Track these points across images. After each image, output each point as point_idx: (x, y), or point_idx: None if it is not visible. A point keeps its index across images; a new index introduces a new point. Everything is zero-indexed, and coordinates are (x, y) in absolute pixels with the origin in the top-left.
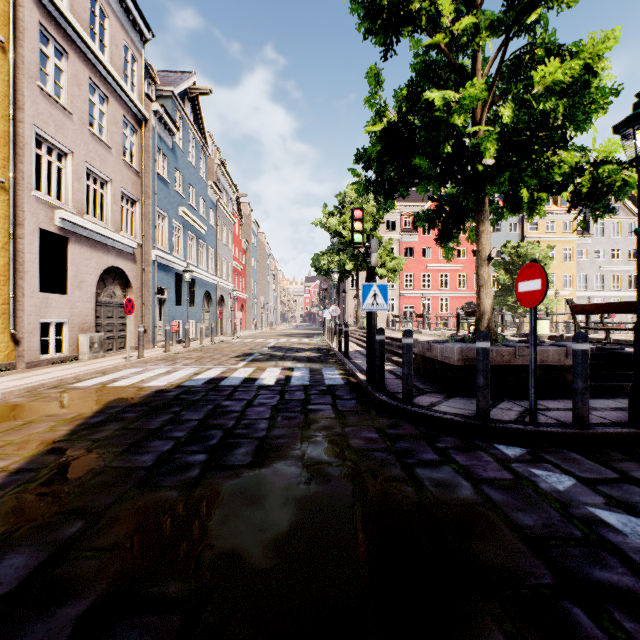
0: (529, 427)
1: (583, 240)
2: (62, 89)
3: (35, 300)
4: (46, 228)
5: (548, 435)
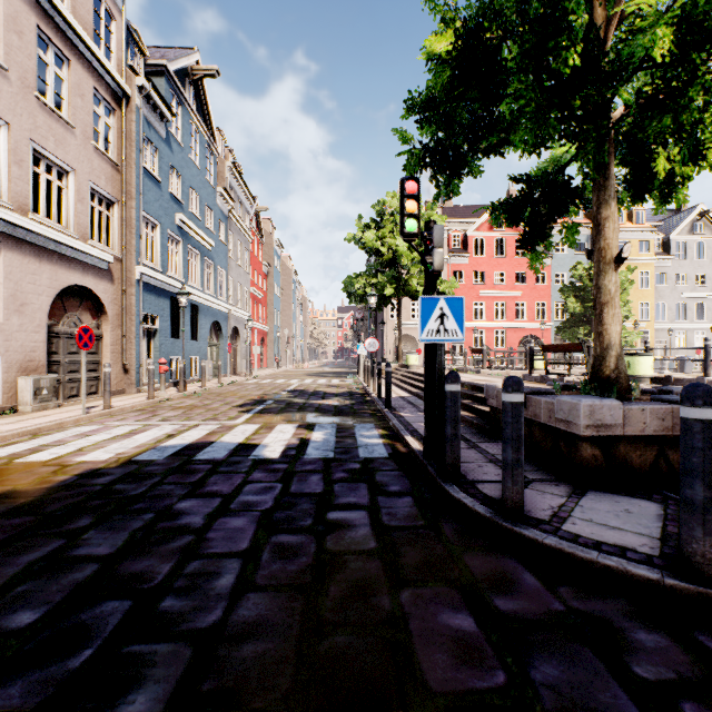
0: None
1: (662, 263)
2: None
3: None
4: None
5: None
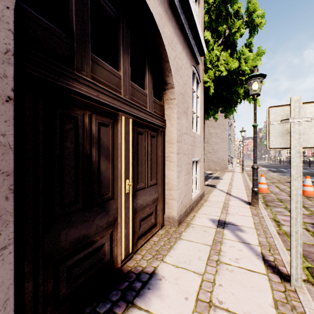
0: None
1: None
2: None
3: None
4: None
5: None
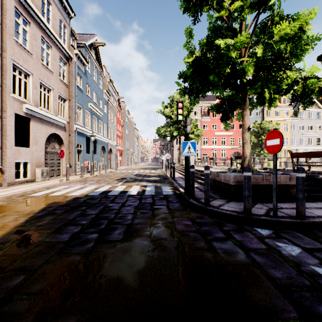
0: (273, 218)
1: (293, 120)
2: (27, 41)
3: (12, 150)
4: (18, 113)
5: (283, 223)
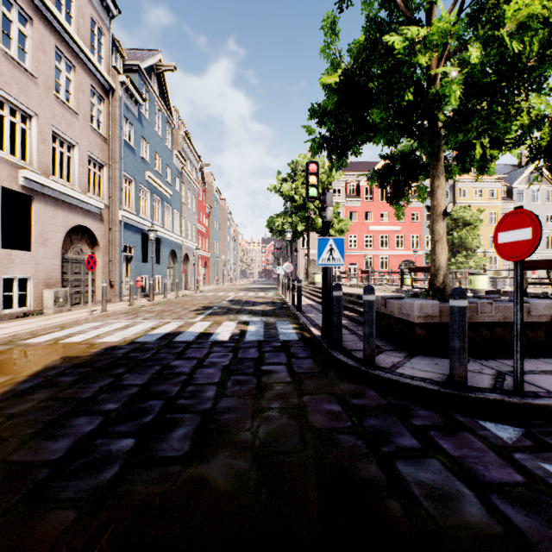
0: (515, 398)
1: (506, 205)
2: (26, 54)
3: None
4: (8, 186)
5: (539, 408)
